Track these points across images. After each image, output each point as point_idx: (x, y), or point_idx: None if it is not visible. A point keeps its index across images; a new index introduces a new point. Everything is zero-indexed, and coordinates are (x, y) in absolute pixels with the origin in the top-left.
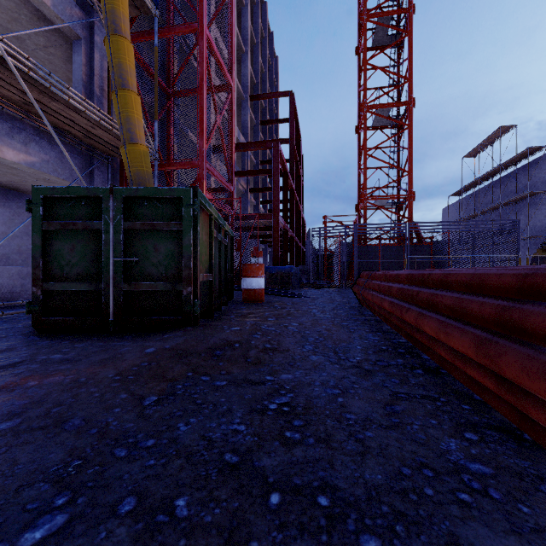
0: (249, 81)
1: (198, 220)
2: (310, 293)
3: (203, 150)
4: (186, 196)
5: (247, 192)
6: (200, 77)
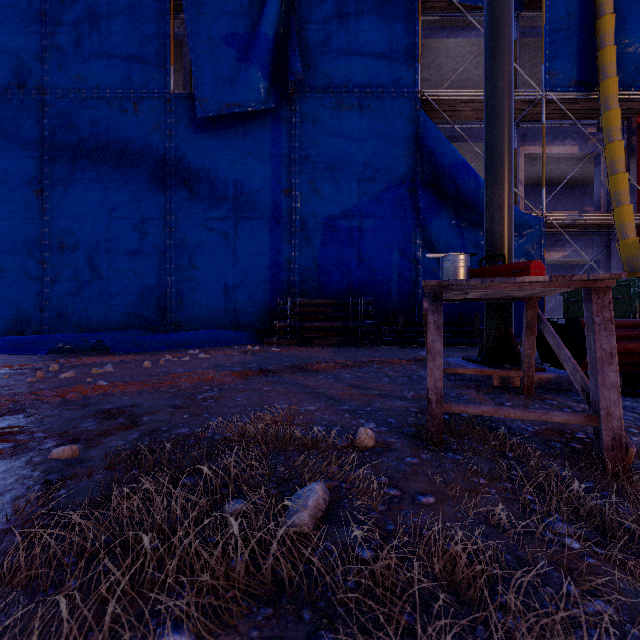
0: None
1: None
2: None
3: None
4: (633, 283)
5: None
6: None
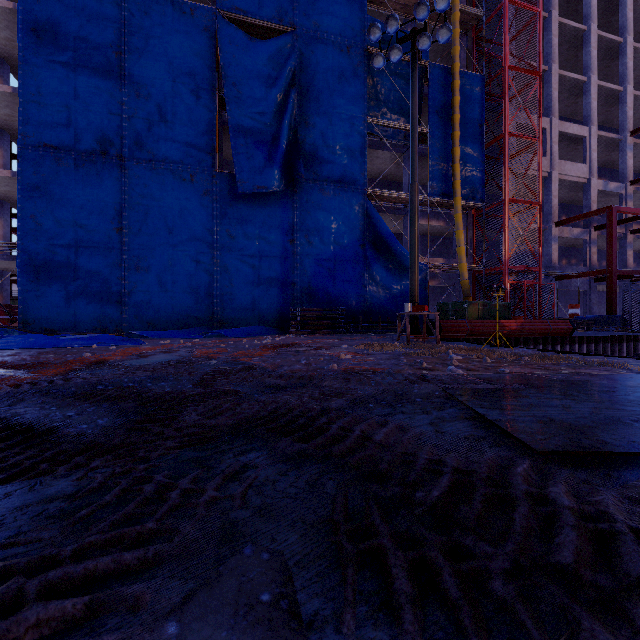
0: (629, 116)
1: (466, 308)
2: (577, 333)
3: (505, 261)
4: (463, 303)
5: (625, 235)
6: (504, 226)
